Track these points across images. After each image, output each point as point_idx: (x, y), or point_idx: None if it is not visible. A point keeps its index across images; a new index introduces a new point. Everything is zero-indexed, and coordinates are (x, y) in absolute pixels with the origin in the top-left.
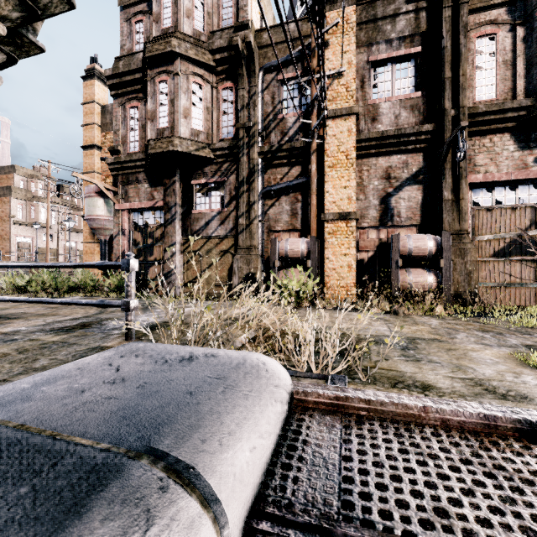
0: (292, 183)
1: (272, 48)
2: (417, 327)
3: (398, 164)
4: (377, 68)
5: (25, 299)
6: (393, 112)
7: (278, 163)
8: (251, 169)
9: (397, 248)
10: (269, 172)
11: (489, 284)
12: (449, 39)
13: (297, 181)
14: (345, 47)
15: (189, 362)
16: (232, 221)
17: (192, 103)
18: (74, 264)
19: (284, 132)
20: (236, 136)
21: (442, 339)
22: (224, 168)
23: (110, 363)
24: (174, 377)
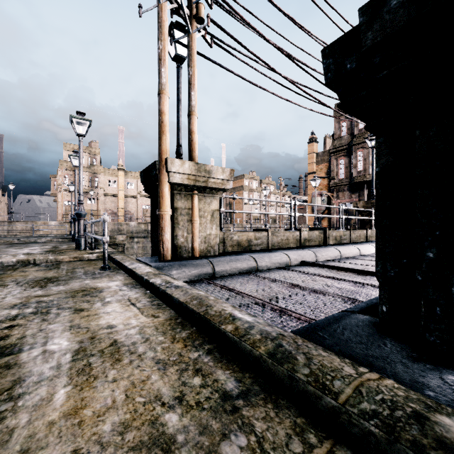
0: None
1: None
2: None
3: None
4: None
5: None
6: None
7: None
8: None
9: None
10: None
11: None
12: None
13: None
14: None
15: None
16: None
17: None
18: None
19: None
20: None
21: None
22: None
23: None
24: None
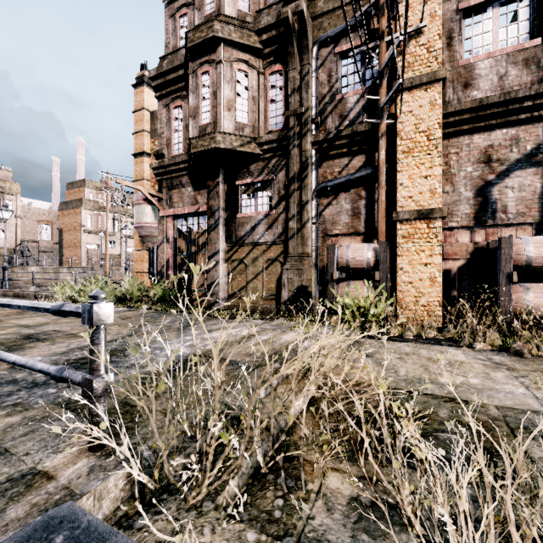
0: (353, 176)
1: (328, 16)
2: None
3: (504, 142)
4: (471, 17)
5: None
6: (495, 71)
7: (335, 153)
8: (303, 162)
9: (508, 256)
10: (325, 165)
11: None
12: None
13: (360, 174)
14: None
15: None
16: (280, 224)
17: (237, 95)
18: (27, 305)
19: (344, 115)
20: (285, 126)
21: None
22: (272, 164)
23: None
24: None
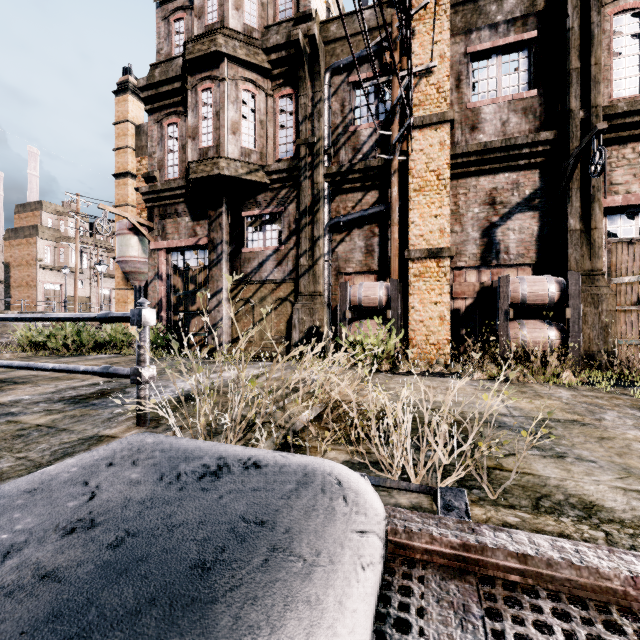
0: (367, 212)
1: (341, 42)
2: (542, 402)
3: (506, 185)
4: (478, 61)
5: (9, 363)
6: (499, 117)
7: (349, 187)
8: (315, 195)
9: (506, 294)
10: (338, 199)
11: (631, 341)
12: (576, 17)
13: (373, 210)
14: (435, 36)
15: (214, 479)
16: (291, 261)
17: (242, 116)
18: (69, 316)
19: (357, 148)
20: (296, 155)
21: (585, 421)
22: (281, 195)
23: (86, 480)
24: (183, 517)
